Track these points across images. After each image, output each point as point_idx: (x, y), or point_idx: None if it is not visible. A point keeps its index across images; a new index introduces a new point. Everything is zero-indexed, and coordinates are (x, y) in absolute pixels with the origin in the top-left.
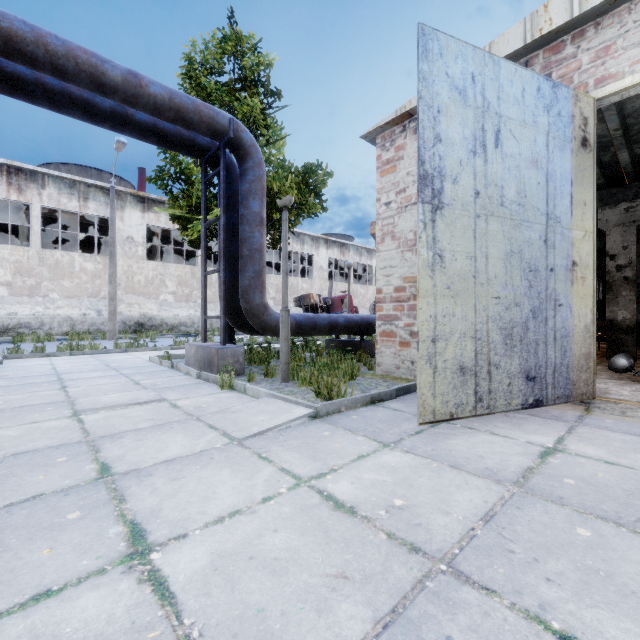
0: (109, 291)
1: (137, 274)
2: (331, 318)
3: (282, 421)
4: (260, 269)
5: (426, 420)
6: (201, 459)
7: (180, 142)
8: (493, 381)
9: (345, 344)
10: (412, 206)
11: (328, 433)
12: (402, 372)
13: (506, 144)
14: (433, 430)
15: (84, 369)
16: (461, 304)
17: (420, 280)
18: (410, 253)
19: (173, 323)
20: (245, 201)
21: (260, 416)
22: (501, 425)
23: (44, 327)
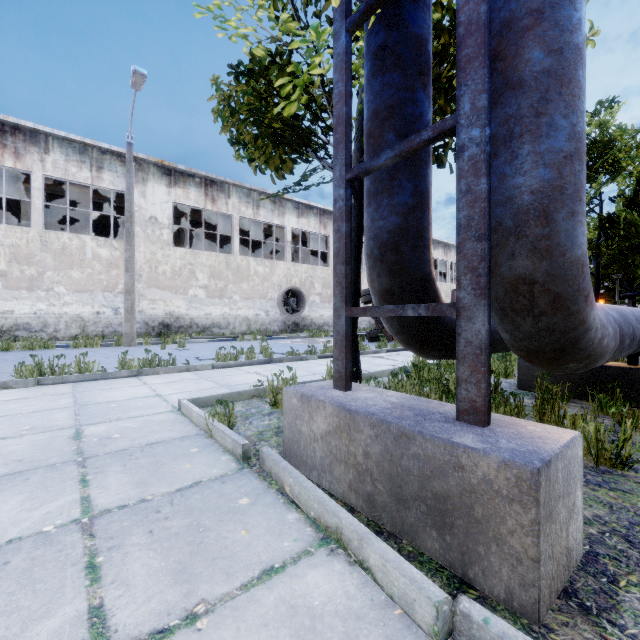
0: (125, 281)
1: (162, 263)
2: (636, 315)
3: None
4: (583, 130)
5: None
6: None
7: None
8: None
9: (589, 372)
10: None
11: None
12: None
13: None
14: None
15: None
16: None
17: None
18: None
19: (204, 324)
20: None
21: None
22: None
23: (47, 329)
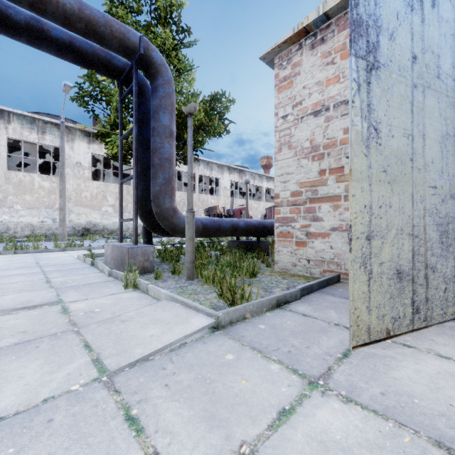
0: (59, 203)
1: (84, 191)
2: (233, 222)
3: (175, 338)
4: (169, 176)
5: (360, 342)
6: (30, 425)
7: (97, 61)
8: (430, 287)
9: (245, 244)
10: (308, 116)
11: (232, 357)
12: (298, 269)
13: (442, 6)
14: (362, 350)
15: (12, 266)
16: (398, 192)
17: (353, 158)
18: (306, 160)
19: (112, 228)
20: (156, 115)
21: (151, 328)
22: (439, 340)
23: (9, 231)
